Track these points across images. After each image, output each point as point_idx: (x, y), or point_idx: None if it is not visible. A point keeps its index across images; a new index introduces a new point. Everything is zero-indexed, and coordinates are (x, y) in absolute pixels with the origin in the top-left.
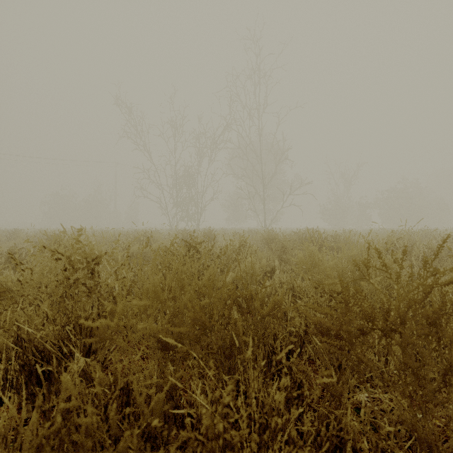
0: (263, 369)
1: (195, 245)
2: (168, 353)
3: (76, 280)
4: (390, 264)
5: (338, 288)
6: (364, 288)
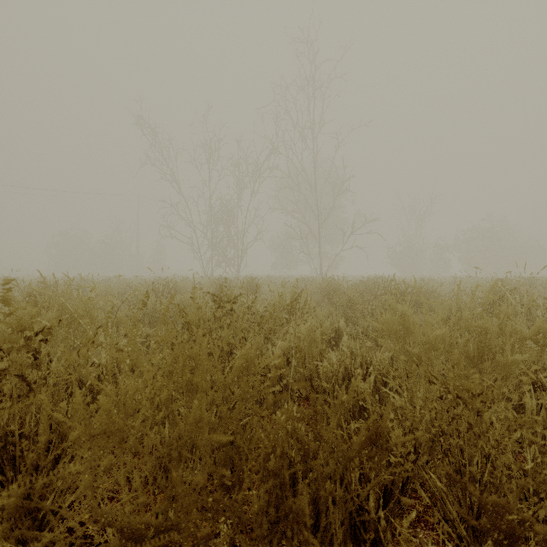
0: None
1: (228, 300)
2: None
3: (0, 371)
4: (532, 333)
5: (476, 385)
6: (485, 369)
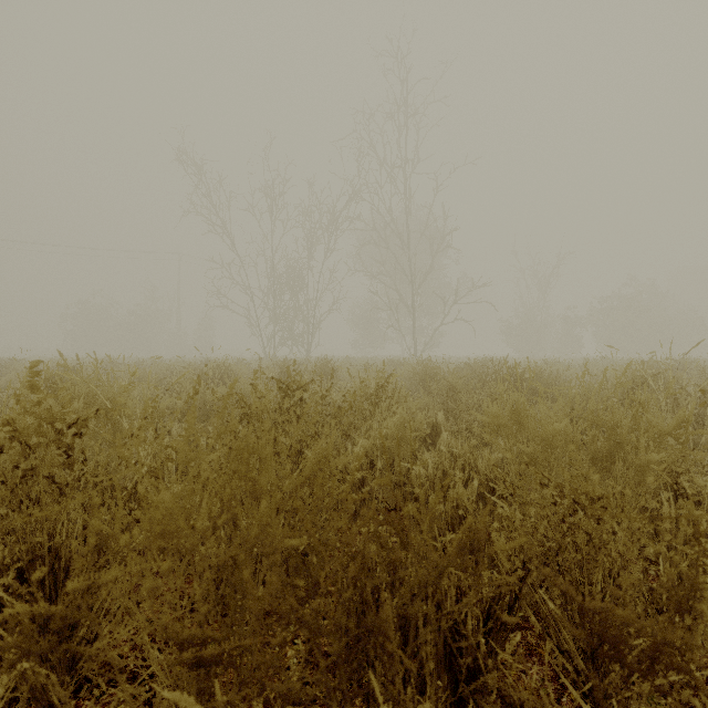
0: (440, 690)
1: (297, 388)
2: (207, 671)
3: (27, 471)
4: (672, 428)
5: (595, 488)
6: (616, 472)
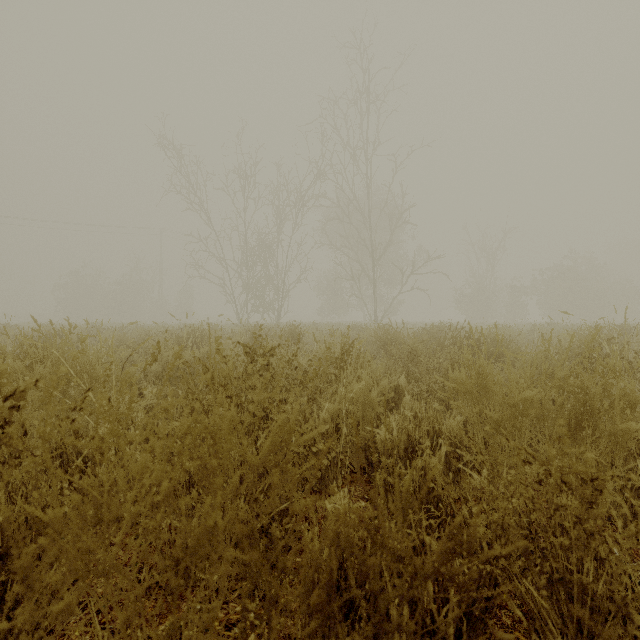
0: None
1: (263, 353)
2: None
3: None
4: None
5: (588, 468)
6: (585, 439)
